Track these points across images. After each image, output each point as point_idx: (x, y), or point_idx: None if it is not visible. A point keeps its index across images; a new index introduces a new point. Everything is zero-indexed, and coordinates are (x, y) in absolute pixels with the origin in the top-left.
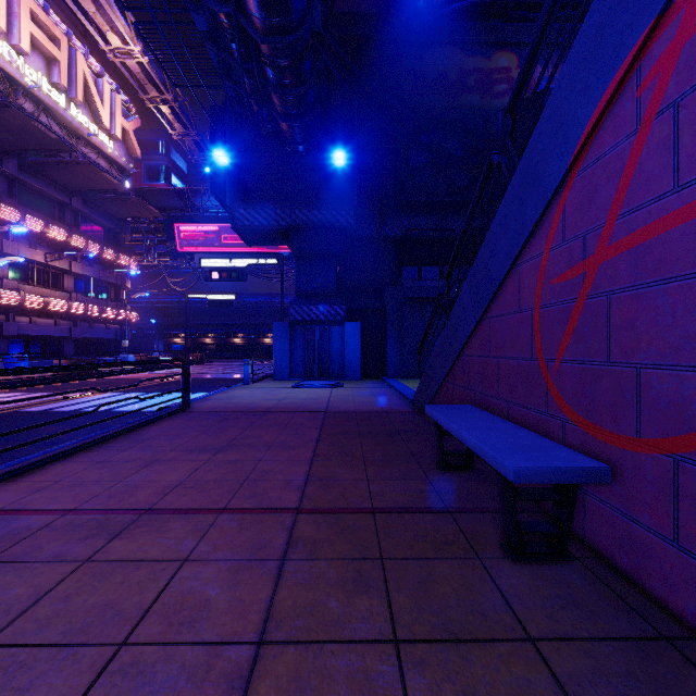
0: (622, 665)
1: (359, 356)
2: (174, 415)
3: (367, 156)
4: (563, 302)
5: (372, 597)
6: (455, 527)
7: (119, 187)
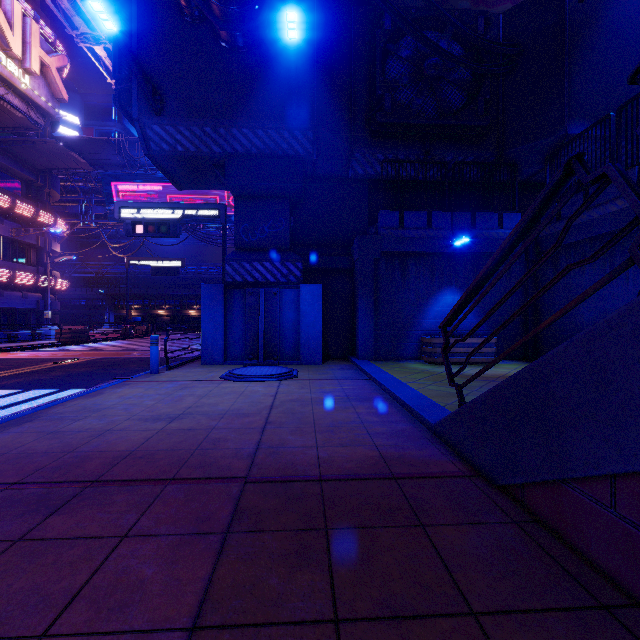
0: None
1: (320, 330)
2: None
3: (330, 60)
4: None
5: None
6: None
7: (26, 124)
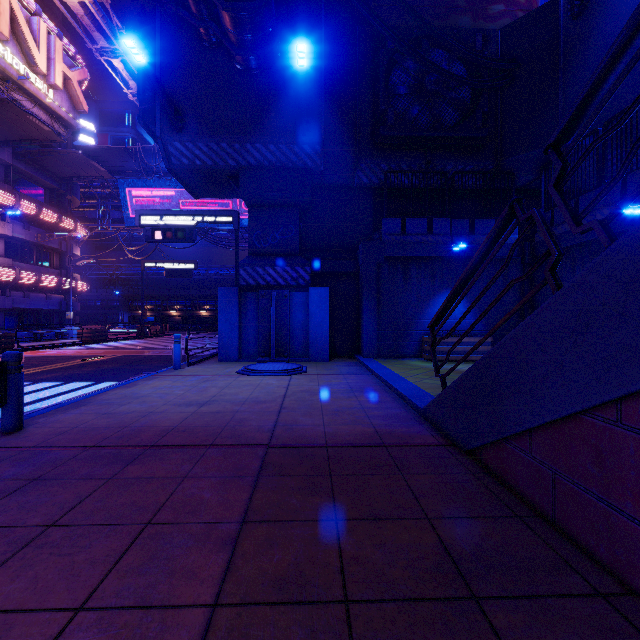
0: None
1: (327, 330)
2: None
3: (337, 78)
4: None
5: None
6: None
7: (52, 136)
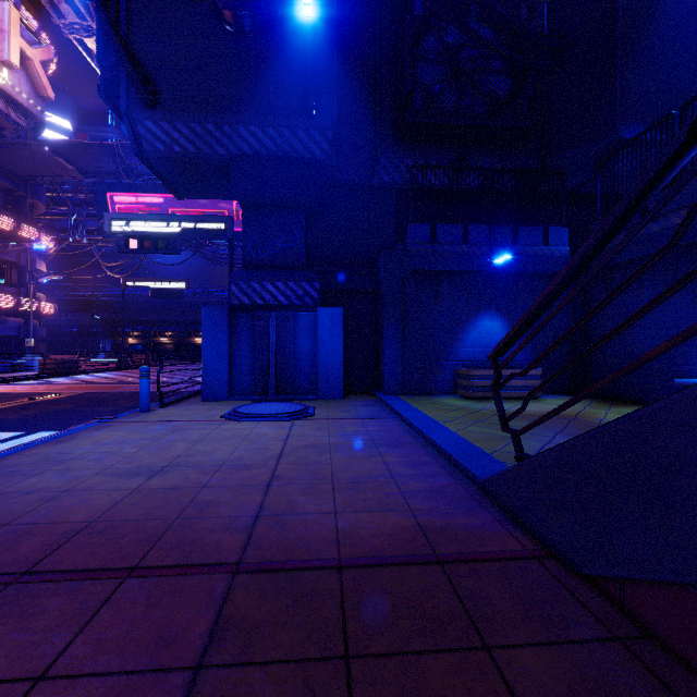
0: None
1: (341, 360)
2: None
3: (352, 50)
4: None
5: None
6: None
7: (2, 123)
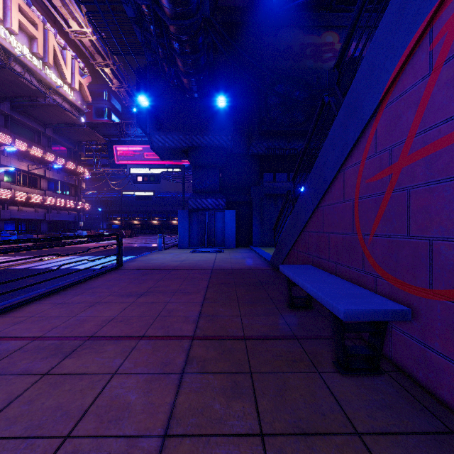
0: (424, 453)
1: (234, 232)
2: (111, 271)
3: (239, 100)
4: (375, 195)
5: (244, 401)
6: (301, 350)
7: (76, 121)
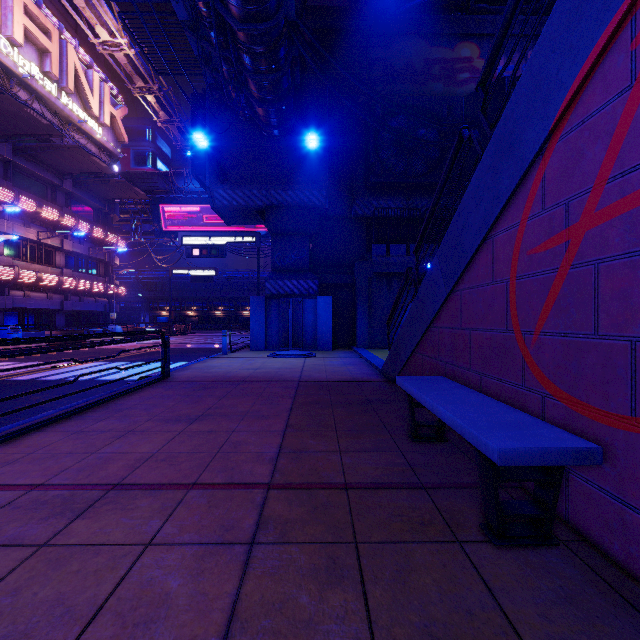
0: None
1: (331, 327)
2: (154, 385)
3: (338, 139)
4: (543, 273)
5: (346, 590)
6: (431, 505)
7: (107, 170)
